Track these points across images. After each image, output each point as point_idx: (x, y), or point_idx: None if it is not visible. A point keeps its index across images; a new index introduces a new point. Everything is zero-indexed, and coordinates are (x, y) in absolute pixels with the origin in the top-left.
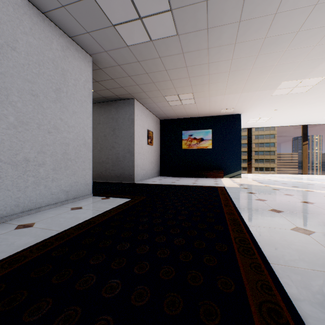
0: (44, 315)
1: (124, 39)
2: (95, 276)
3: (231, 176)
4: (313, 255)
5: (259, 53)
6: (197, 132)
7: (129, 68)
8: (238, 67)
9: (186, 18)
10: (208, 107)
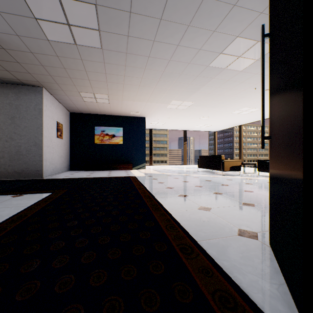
0: (40, 265)
1: (46, 33)
2: (63, 241)
3: (138, 168)
4: (187, 205)
5: (160, 79)
6: (109, 129)
7: (44, 58)
8: (146, 84)
9: (111, 40)
10: (120, 108)
